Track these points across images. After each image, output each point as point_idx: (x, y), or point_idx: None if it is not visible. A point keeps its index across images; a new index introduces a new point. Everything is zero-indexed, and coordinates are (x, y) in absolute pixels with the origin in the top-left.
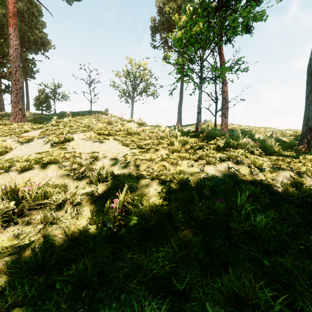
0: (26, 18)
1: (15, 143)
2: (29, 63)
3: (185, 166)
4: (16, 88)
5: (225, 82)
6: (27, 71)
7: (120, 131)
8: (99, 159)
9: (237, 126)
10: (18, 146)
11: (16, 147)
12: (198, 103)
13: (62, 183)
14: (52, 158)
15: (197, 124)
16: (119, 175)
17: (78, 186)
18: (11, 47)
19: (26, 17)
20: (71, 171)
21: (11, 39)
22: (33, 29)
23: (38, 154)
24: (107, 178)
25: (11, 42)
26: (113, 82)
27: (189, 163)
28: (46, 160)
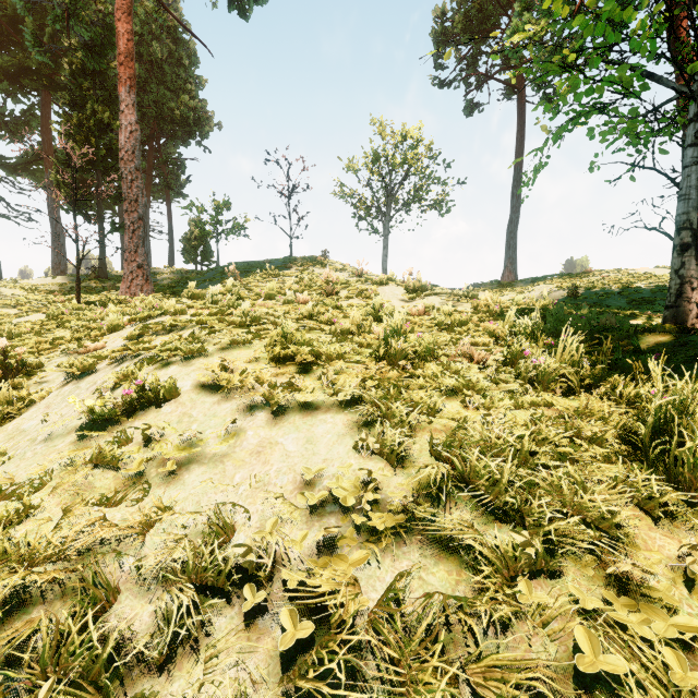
0: (166, 75)
1: (62, 372)
2: (174, 165)
3: None
4: (131, 219)
5: None
6: (168, 184)
7: (358, 333)
8: (238, 582)
9: None
10: (53, 392)
11: (47, 394)
12: (682, 207)
13: None
14: None
15: (675, 294)
16: None
17: None
18: (123, 129)
19: (167, 71)
20: None
21: (123, 111)
22: (180, 95)
23: None
24: None
25: (123, 119)
26: (340, 185)
27: None
28: None
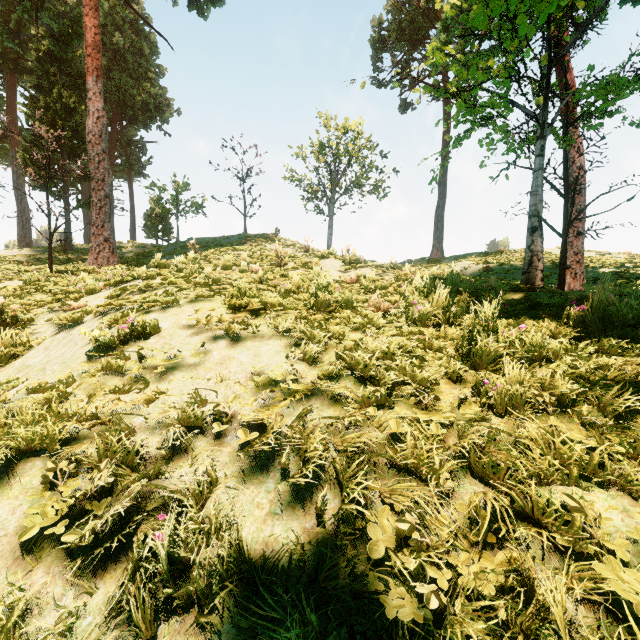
0: (129, 63)
1: (51, 325)
2: (135, 147)
3: (631, 553)
4: (99, 197)
5: (577, 142)
6: (130, 165)
7: (298, 292)
8: (211, 426)
9: (596, 256)
10: (47, 339)
11: (43, 340)
12: (532, 200)
13: (1, 608)
14: (40, 431)
15: (528, 264)
16: (268, 568)
17: (75, 627)
18: (91, 115)
19: (129, 60)
20: (87, 501)
21: (91, 98)
22: (142, 83)
23: (35, 393)
24: (203, 594)
25: (91, 105)
26: (290, 170)
27: (639, 518)
28: (9, 444)
